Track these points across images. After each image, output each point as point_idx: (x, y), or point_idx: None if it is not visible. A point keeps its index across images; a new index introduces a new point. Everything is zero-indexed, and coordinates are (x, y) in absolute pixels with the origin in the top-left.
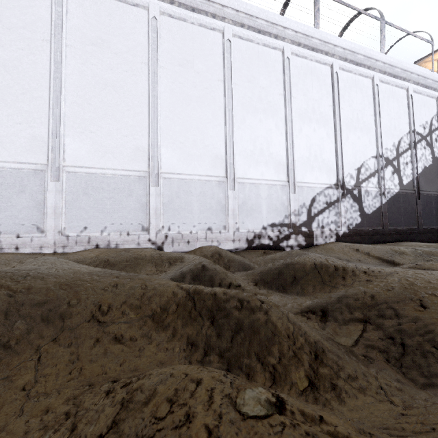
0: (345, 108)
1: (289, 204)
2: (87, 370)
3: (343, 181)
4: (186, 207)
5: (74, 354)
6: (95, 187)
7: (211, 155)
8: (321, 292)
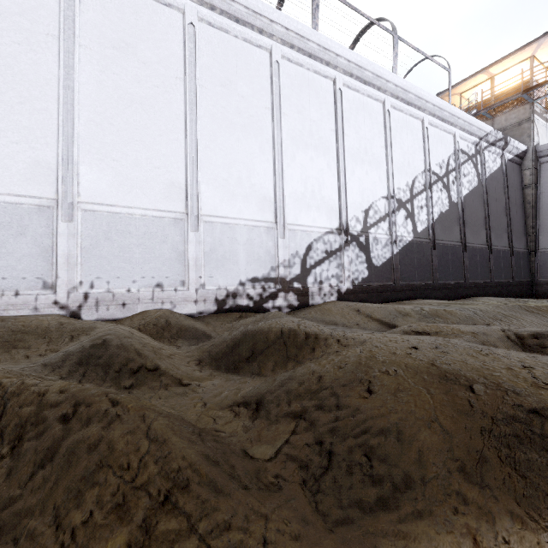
0: (350, 135)
1: (277, 252)
2: None
3: (347, 224)
4: (121, 253)
5: None
6: None
7: (163, 181)
8: (283, 371)
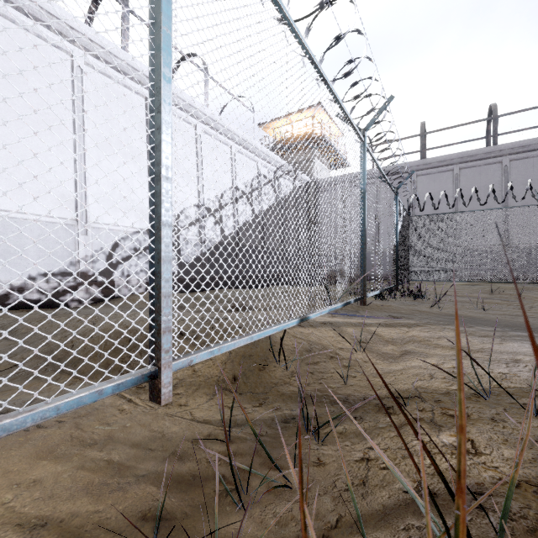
0: None
1: (78, 248)
2: None
3: None
4: None
5: None
6: None
7: None
8: None
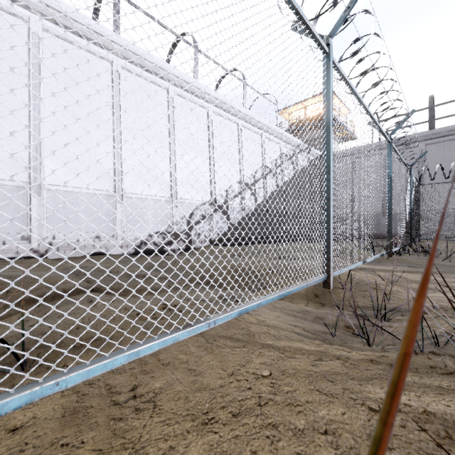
0: (217, 143)
1: (172, 216)
2: None
3: (215, 199)
4: (73, 217)
5: None
6: None
7: (99, 171)
8: None
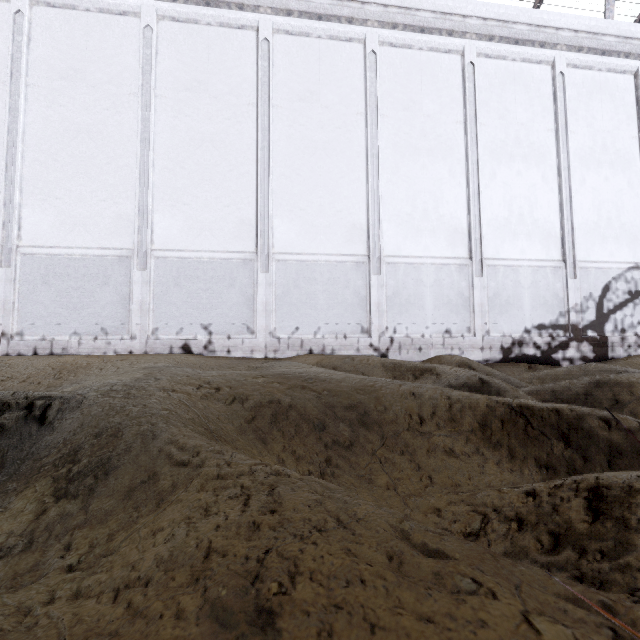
0: None
1: (566, 295)
2: (437, 480)
3: None
4: (416, 301)
5: (412, 463)
6: (307, 278)
7: (447, 229)
8: None
